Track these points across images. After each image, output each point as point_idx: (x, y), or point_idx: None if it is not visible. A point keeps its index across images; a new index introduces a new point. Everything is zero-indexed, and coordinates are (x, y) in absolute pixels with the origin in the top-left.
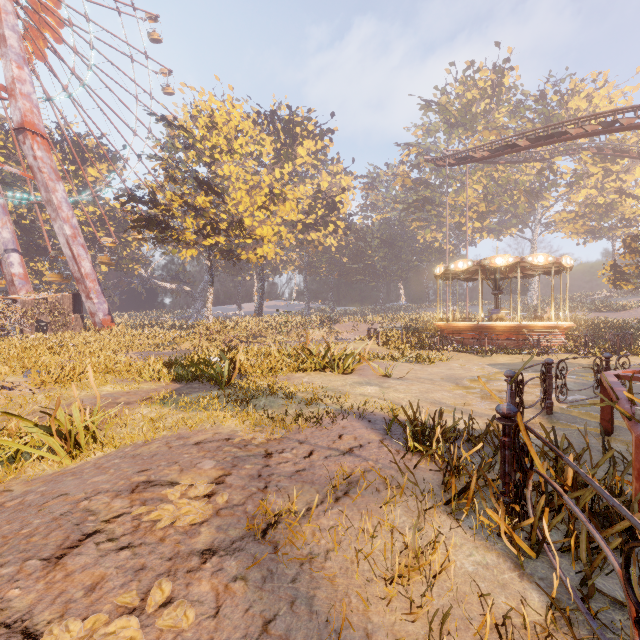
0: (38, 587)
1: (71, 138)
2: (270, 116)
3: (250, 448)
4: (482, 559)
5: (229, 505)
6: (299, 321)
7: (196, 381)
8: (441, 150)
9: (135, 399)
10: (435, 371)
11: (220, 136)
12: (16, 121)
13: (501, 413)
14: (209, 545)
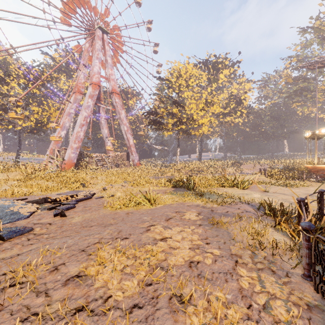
0: (166, 223)
1: (123, 90)
2: (205, 61)
3: (206, 208)
4: (281, 239)
5: (203, 219)
6: (220, 163)
7: (180, 188)
8: (315, 55)
9: (162, 192)
10: (296, 191)
11: (182, 79)
12: (110, 90)
13: (297, 200)
14: (200, 224)
